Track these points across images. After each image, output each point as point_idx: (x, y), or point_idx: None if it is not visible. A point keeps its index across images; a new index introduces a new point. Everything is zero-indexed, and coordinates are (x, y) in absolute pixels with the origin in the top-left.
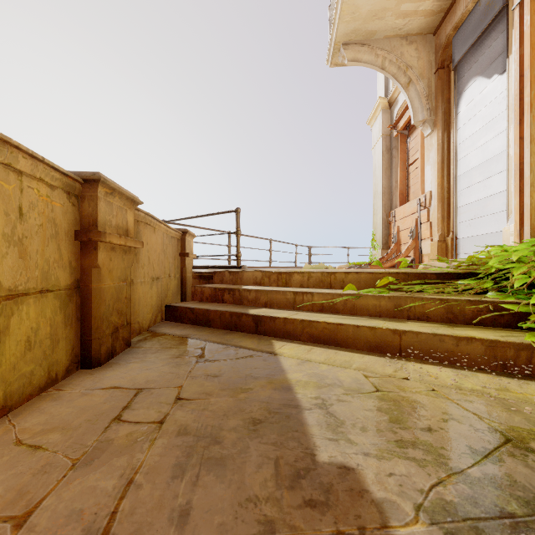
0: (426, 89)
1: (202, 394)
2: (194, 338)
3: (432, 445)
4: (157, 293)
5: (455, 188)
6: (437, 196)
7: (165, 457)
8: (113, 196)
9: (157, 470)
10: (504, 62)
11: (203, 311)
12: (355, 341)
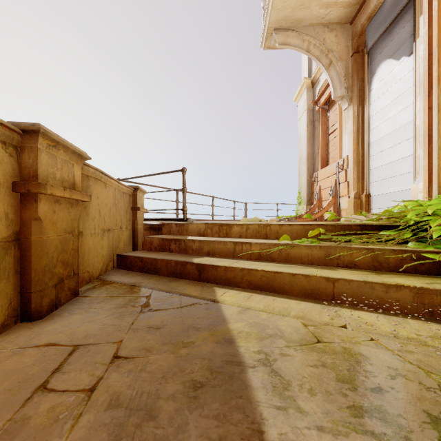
0: (344, 70)
1: (142, 350)
2: (141, 286)
3: (388, 412)
4: (108, 244)
5: (368, 153)
6: (353, 160)
7: None
8: (57, 149)
9: None
10: (411, 46)
11: (151, 260)
12: (291, 288)
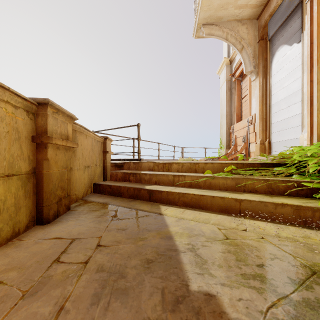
0: (253, 52)
1: (114, 242)
2: (110, 204)
3: (265, 277)
4: (88, 176)
5: (270, 112)
6: (259, 116)
7: (87, 289)
8: (58, 114)
9: (81, 298)
10: (300, 35)
11: (117, 187)
12: (212, 206)
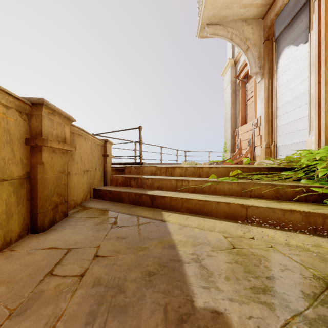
0: (258, 53)
1: (113, 252)
2: (110, 210)
3: (277, 291)
4: (87, 181)
5: (275, 114)
6: (265, 119)
7: (81, 306)
8: (54, 115)
9: (74, 317)
10: (307, 35)
11: (117, 192)
12: (217, 212)
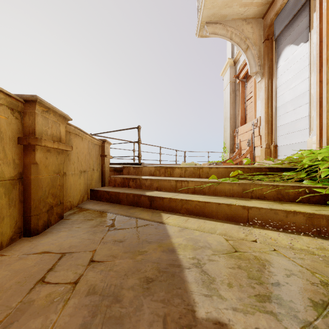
0: (258, 53)
1: (110, 256)
2: (108, 212)
3: (283, 299)
4: (84, 181)
5: (275, 114)
6: (264, 119)
7: (74, 317)
8: (48, 113)
9: None
10: (307, 35)
11: (115, 193)
12: (217, 213)
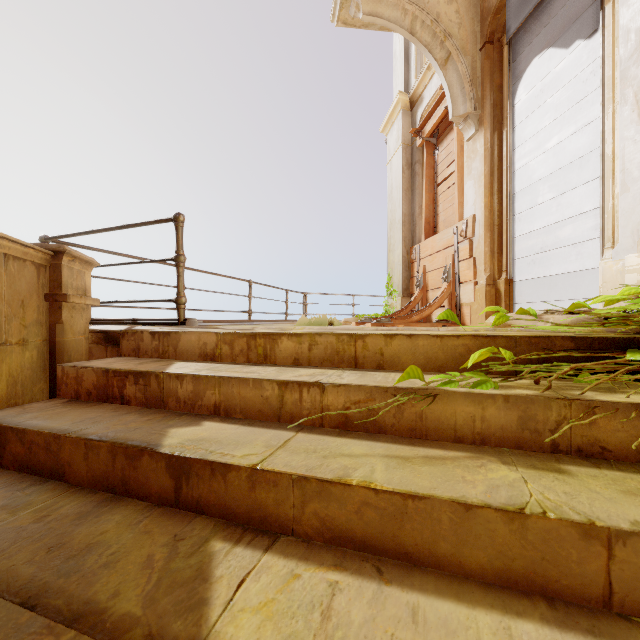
0: (470, 71)
1: None
2: None
3: None
4: None
5: (510, 210)
6: (484, 221)
7: None
8: None
9: None
10: (593, 19)
11: (45, 438)
12: (460, 550)
